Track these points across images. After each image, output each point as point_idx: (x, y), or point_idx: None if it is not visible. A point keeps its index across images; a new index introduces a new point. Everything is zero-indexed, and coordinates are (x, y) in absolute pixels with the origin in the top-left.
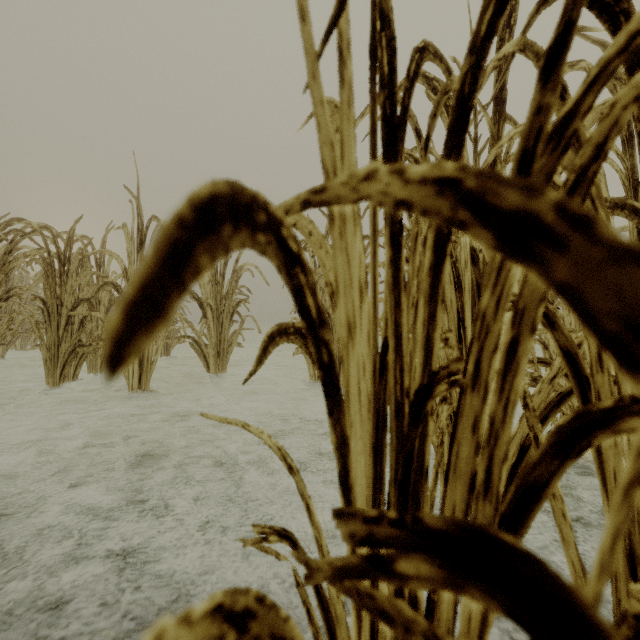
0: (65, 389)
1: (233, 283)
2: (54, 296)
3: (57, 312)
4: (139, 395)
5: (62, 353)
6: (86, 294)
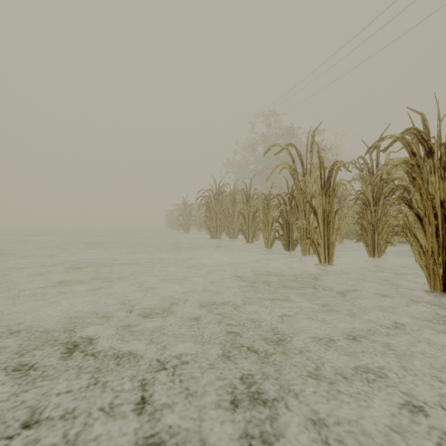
0: None
1: None
2: None
3: None
4: None
5: None
6: None
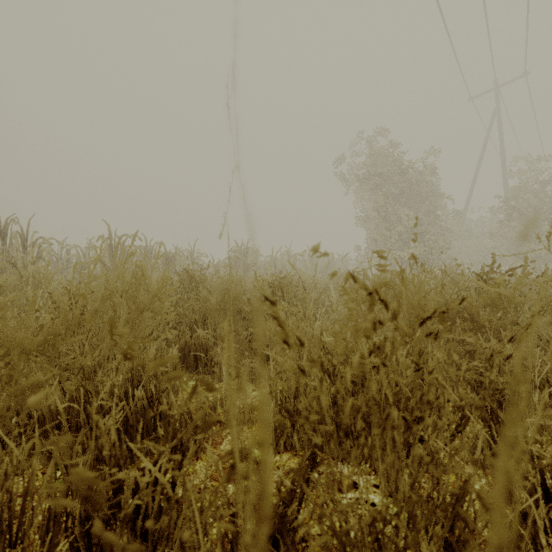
0: None
1: None
2: None
3: None
4: None
5: None
6: None
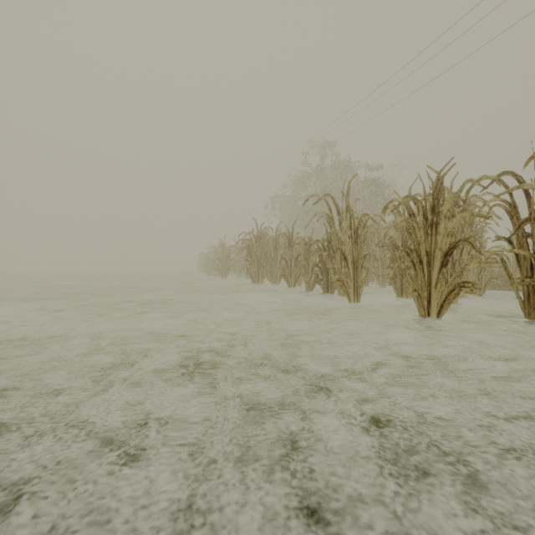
0: None
1: None
2: None
3: None
4: None
5: None
6: None
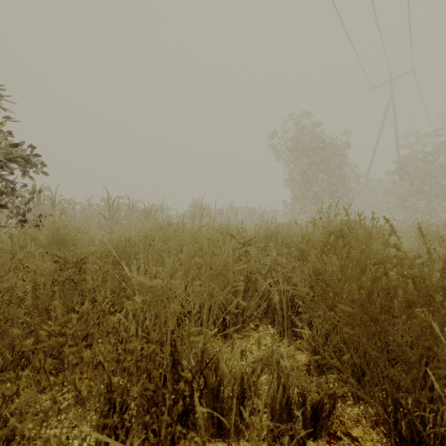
0: None
1: None
2: None
3: None
4: None
5: None
6: None
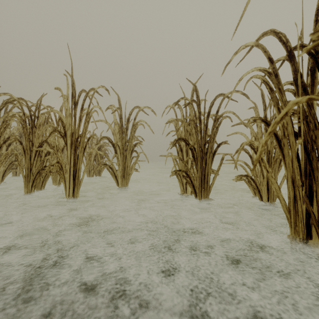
0: (36, 194)
1: (132, 132)
2: (27, 139)
3: (29, 149)
4: (73, 200)
5: (33, 173)
6: (48, 139)
